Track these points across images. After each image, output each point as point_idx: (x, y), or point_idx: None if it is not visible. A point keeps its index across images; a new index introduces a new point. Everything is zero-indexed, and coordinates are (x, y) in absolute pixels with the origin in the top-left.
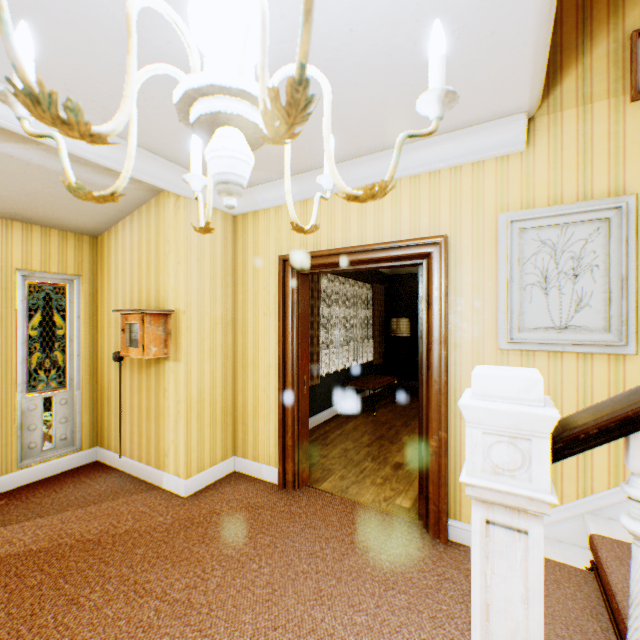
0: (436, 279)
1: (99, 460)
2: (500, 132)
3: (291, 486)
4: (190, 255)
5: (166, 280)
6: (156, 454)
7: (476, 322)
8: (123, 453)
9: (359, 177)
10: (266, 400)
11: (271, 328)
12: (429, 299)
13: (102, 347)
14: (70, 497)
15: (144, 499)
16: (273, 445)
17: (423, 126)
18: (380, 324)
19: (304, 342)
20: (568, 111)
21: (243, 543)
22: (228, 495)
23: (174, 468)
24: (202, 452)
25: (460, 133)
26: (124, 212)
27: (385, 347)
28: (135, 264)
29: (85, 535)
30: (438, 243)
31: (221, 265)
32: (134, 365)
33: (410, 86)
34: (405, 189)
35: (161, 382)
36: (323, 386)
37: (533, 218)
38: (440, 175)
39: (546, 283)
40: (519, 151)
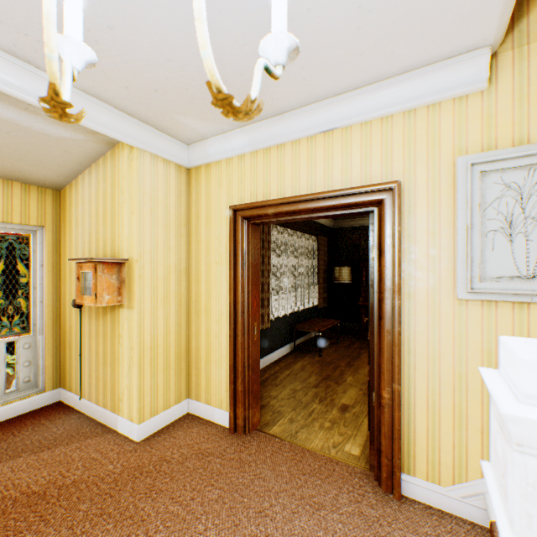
0: (389, 226)
1: (62, 401)
2: (459, 70)
3: (242, 431)
4: (143, 205)
5: (120, 230)
6: (111, 398)
7: (432, 271)
8: (82, 395)
9: (309, 125)
10: (218, 346)
11: (222, 276)
12: (381, 247)
13: (64, 294)
14: (26, 441)
15: (97, 444)
16: (224, 389)
17: (377, 65)
18: (324, 272)
19: (254, 290)
20: (536, 44)
21: (190, 498)
22: (180, 440)
23: (128, 413)
24: (155, 397)
25: (416, 73)
26: (82, 165)
27: (328, 292)
28: (93, 215)
29: (31, 486)
30: (391, 189)
31: (175, 216)
32: (92, 312)
33: (368, 10)
34: (356, 136)
35: (116, 329)
36: (273, 329)
37: (497, 160)
38: (393, 120)
39: (511, 229)
40: (480, 90)
